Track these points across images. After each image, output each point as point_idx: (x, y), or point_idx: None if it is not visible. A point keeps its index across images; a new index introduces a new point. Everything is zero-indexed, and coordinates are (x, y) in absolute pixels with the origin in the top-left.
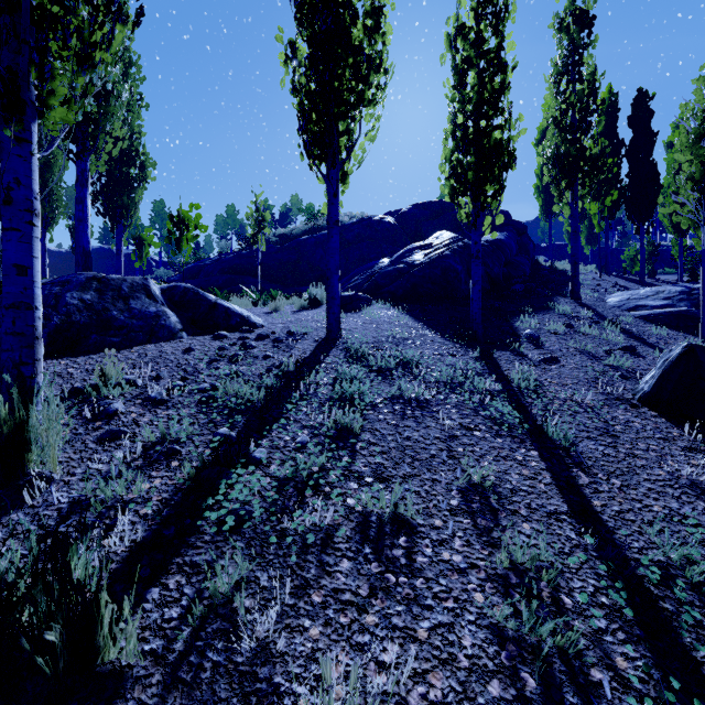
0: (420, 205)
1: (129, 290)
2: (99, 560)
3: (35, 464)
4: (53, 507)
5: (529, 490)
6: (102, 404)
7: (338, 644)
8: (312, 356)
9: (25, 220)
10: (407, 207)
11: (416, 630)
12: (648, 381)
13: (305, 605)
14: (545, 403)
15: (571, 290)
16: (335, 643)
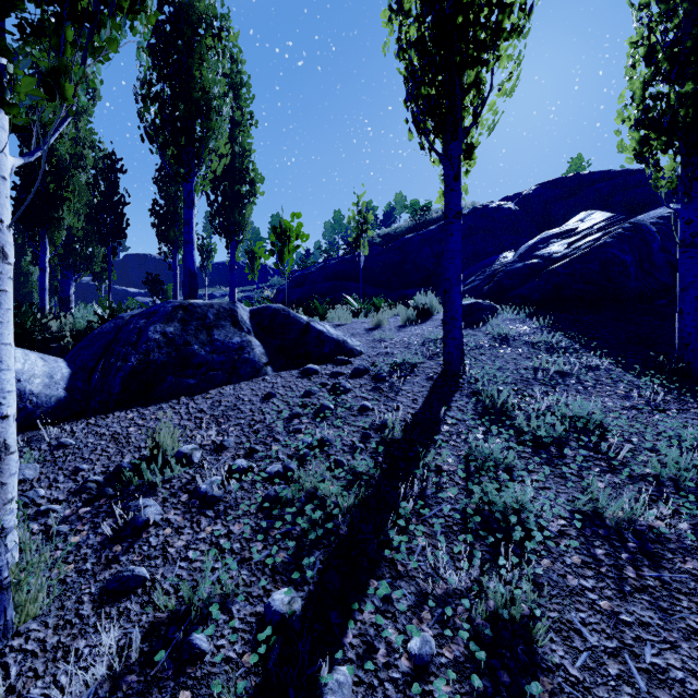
0: (548, 183)
1: (214, 317)
2: None
3: None
4: None
5: None
6: (132, 509)
7: None
8: (426, 407)
9: None
10: (530, 188)
11: None
12: None
13: None
14: None
15: None
16: None
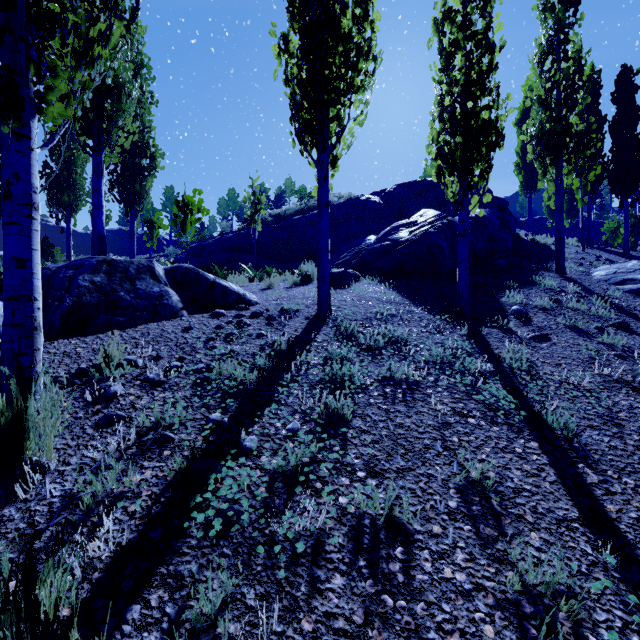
0: (404, 185)
1: (135, 271)
2: (83, 567)
3: (33, 452)
4: (45, 501)
5: (533, 490)
6: (103, 387)
7: None
8: (303, 334)
9: (24, 214)
10: (391, 187)
11: None
12: None
13: (294, 633)
14: (540, 386)
15: (555, 264)
16: None
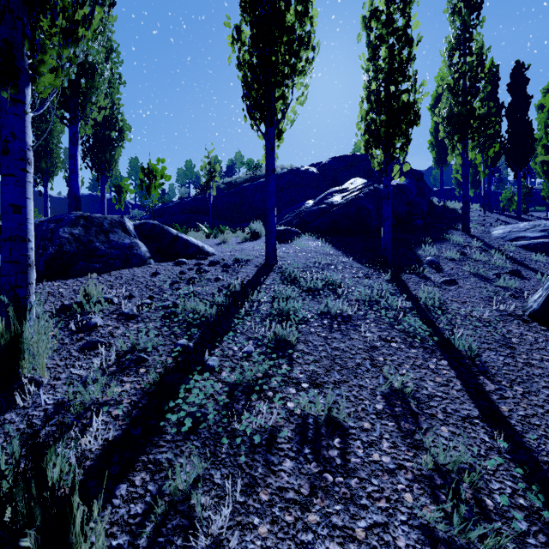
0: (337, 158)
1: (109, 226)
2: (76, 457)
3: (28, 370)
4: (40, 408)
5: (443, 396)
6: (85, 319)
7: (284, 543)
8: (254, 278)
9: (20, 168)
10: (326, 160)
11: (354, 530)
12: (536, 300)
13: (254, 502)
14: (449, 318)
15: (462, 224)
16: (281, 542)
